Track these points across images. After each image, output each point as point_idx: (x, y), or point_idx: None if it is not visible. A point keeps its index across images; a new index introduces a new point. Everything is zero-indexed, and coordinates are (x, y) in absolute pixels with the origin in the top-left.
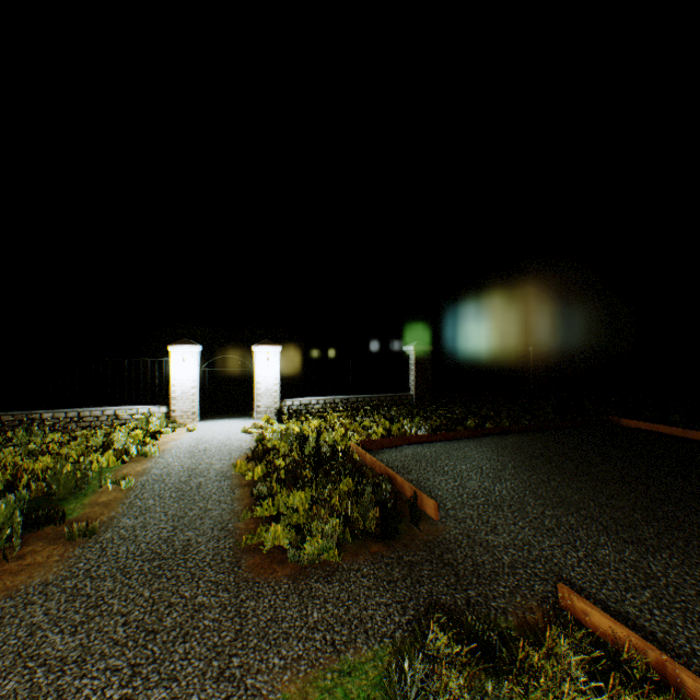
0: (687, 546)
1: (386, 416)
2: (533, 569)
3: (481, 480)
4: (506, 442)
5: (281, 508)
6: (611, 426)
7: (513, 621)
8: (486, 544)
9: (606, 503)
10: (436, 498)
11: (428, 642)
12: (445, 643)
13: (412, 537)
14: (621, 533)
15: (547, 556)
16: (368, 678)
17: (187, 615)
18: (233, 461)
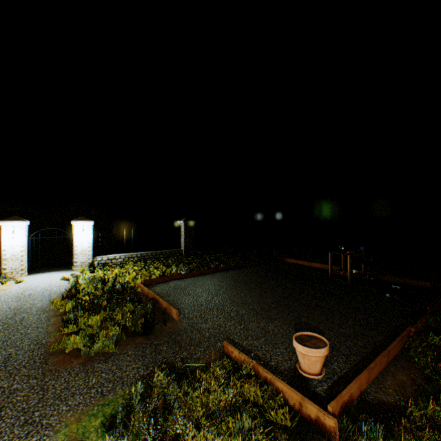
0: (287, 316)
1: (165, 263)
2: (218, 337)
3: (207, 296)
4: (228, 274)
5: (83, 325)
6: (282, 262)
7: (201, 363)
8: (200, 328)
9: (262, 301)
10: (181, 308)
11: (155, 380)
12: (163, 378)
13: (162, 331)
14: (263, 314)
15: (227, 330)
16: (118, 404)
17: (4, 397)
18: (52, 300)
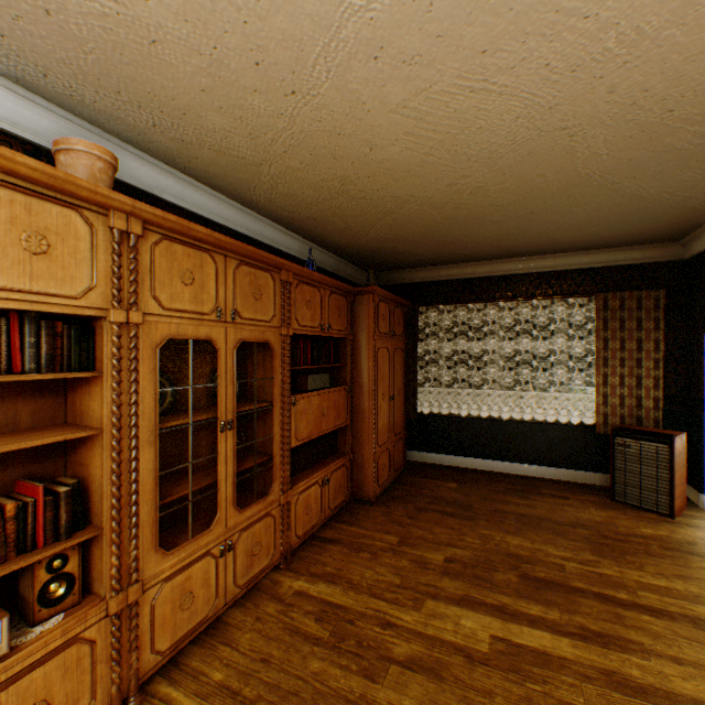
0: None
1: None
2: None
3: None
4: None
5: None
6: None
7: None
8: None
9: None
10: None
11: None
12: None
13: None
14: None
15: None
16: None
17: None
18: None
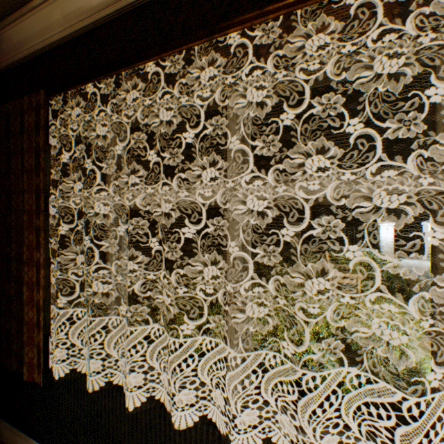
0: None
1: None
2: None
3: None
4: None
5: None
6: None
7: None
8: None
9: None
10: None
11: None
12: None
13: None
14: None
15: None
16: None
17: None
18: None
